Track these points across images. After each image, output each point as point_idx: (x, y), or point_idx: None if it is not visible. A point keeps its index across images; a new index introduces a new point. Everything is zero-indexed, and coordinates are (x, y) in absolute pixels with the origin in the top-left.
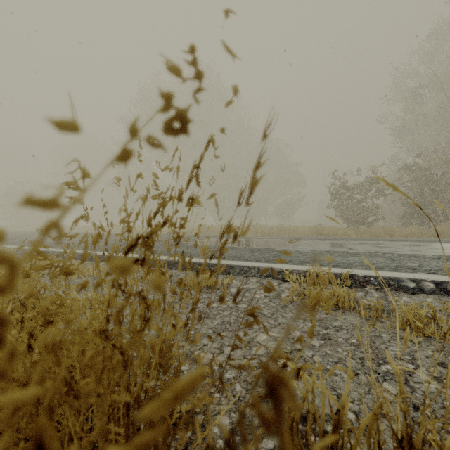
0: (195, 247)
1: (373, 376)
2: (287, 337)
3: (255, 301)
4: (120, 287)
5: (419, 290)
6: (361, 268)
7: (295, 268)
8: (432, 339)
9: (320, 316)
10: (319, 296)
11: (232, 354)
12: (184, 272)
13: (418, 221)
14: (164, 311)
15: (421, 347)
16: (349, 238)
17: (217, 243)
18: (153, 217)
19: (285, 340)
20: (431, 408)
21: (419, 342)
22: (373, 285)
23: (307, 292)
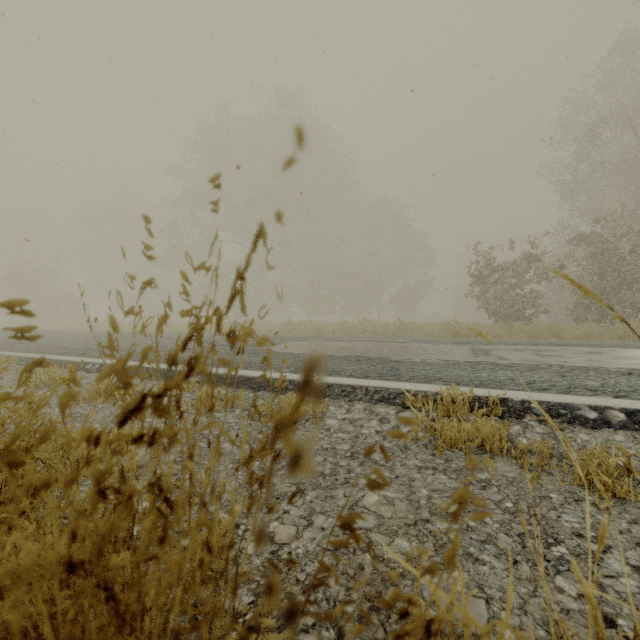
0: (262, 380)
1: (546, 590)
2: (408, 498)
3: (362, 439)
4: (104, 492)
5: (603, 423)
6: (517, 389)
7: (421, 388)
8: (627, 502)
9: (457, 463)
10: (466, 495)
11: (326, 526)
12: (259, 393)
13: (595, 316)
14: (189, 528)
15: (610, 516)
16: (498, 342)
17: (308, 349)
18: (181, 348)
19: (405, 504)
20: (632, 621)
21: (607, 508)
22: (534, 414)
23: (438, 426)
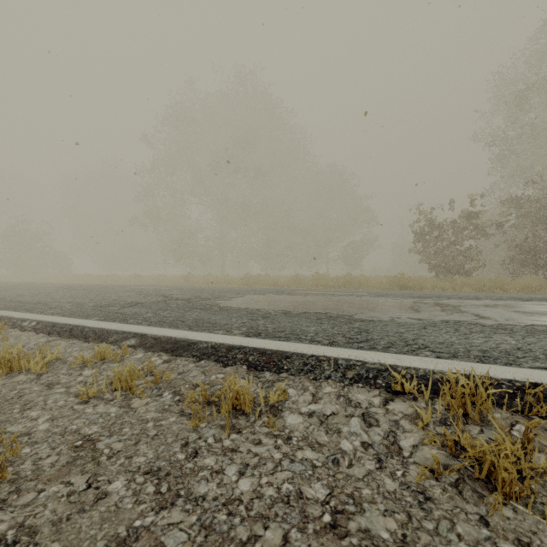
0: None
1: None
2: None
3: (344, 467)
4: None
5: None
6: (543, 367)
7: (409, 363)
8: None
9: None
10: None
11: None
12: (200, 364)
13: (531, 270)
14: None
15: None
16: (456, 295)
17: (263, 304)
18: None
19: None
20: None
21: None
22: None
23: (462, 440)
